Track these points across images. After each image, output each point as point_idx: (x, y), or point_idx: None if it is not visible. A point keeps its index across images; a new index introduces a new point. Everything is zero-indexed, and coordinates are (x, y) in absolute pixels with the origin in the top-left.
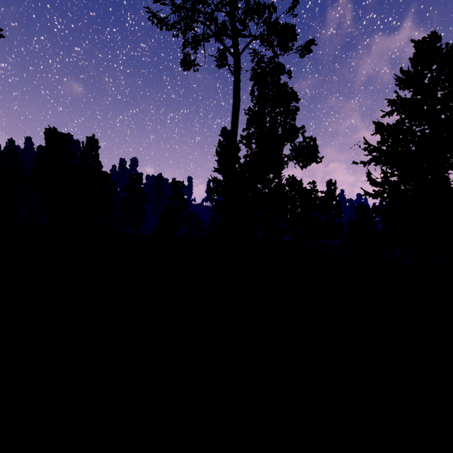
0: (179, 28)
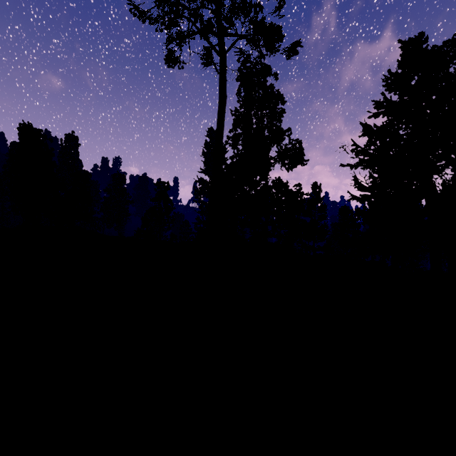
0: (163, 23)
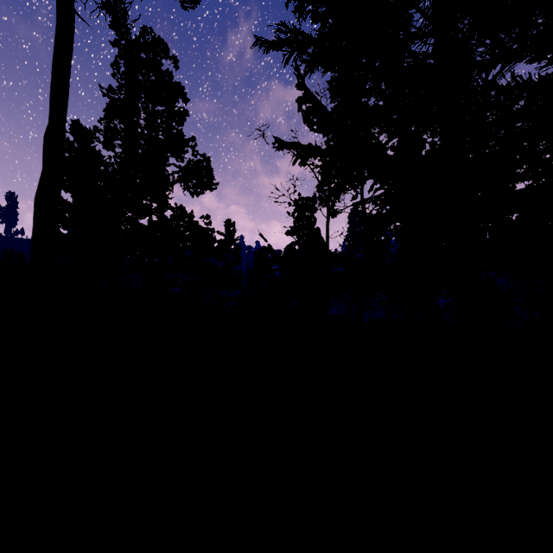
0: None
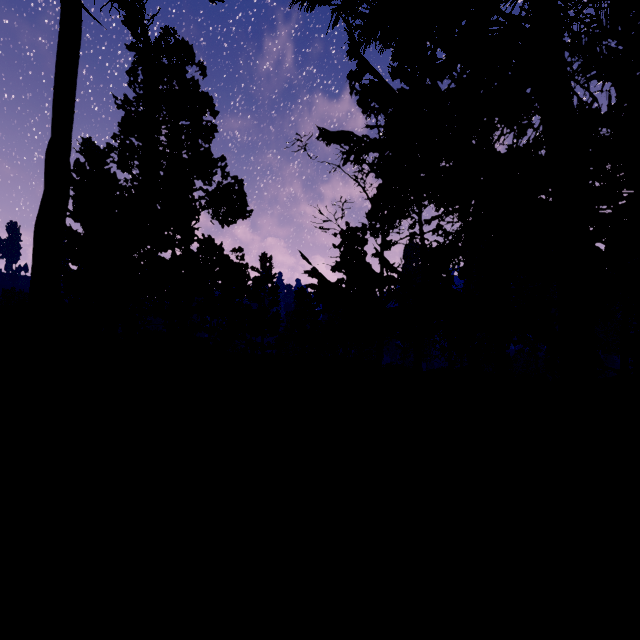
0: None
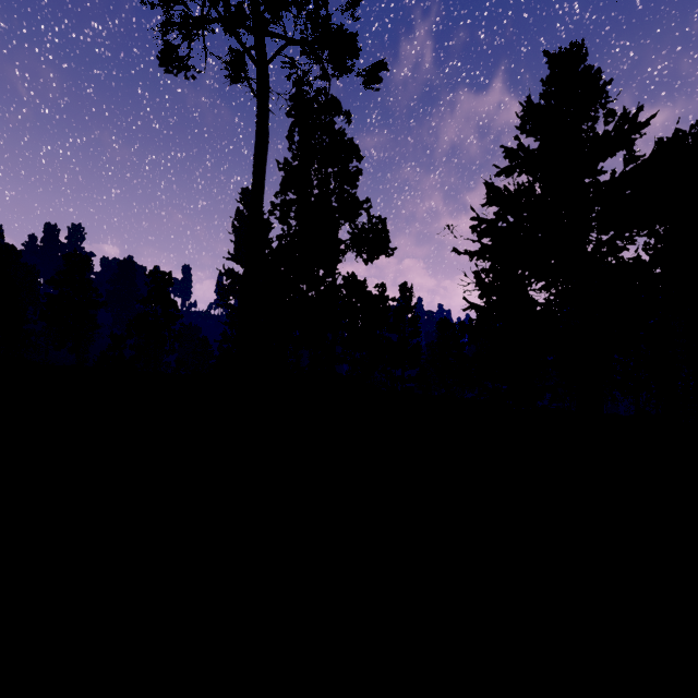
0: None
